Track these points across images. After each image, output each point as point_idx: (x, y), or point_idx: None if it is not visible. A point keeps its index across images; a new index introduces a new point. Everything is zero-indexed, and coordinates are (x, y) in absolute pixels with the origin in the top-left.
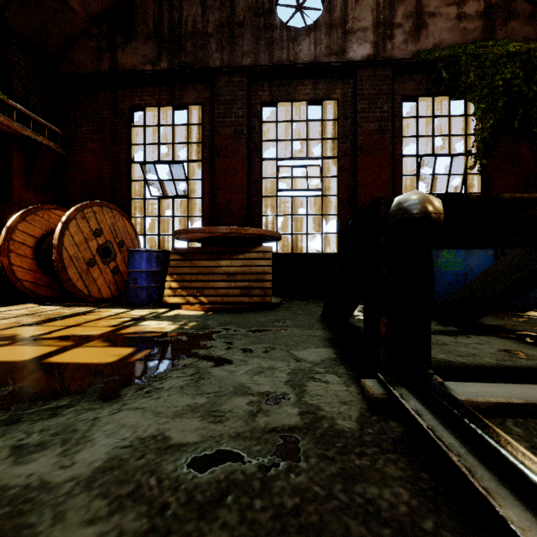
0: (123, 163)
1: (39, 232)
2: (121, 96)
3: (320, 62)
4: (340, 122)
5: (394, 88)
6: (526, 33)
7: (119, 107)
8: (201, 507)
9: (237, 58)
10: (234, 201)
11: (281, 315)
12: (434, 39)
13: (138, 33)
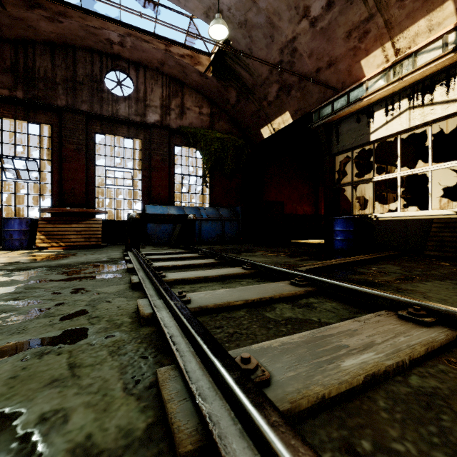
0: None
1: None
2: None
3: (131, 120)
4: (143, 151)
5: (171, 140)
6: (226, 128)
7: None
8: (90, 262)
9: (78, 102)
10: (77, 189)
11: (106, 249)
12: (189, 121)
13: None
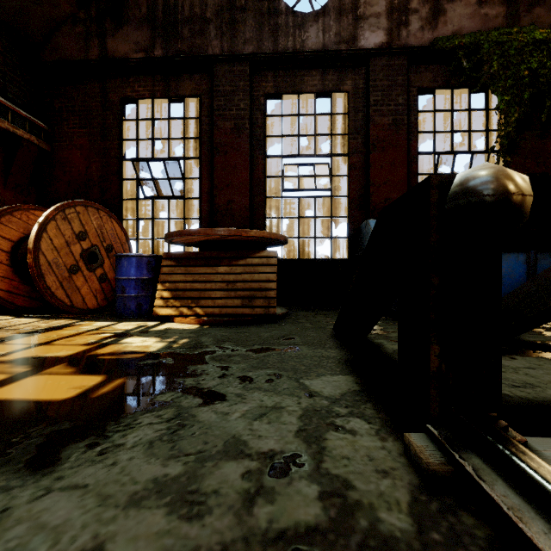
0: (114, 160)
1: (15, 234)
2: (111, 87)
3: (329, 50)
4: (350, 116)
5: (410, 79)
6: None
7: (109, 99)
8: None
9: (239, 45)
10: (235, 202)
11: (287, 329)
12: (452, 27)
13: (129, 17)
